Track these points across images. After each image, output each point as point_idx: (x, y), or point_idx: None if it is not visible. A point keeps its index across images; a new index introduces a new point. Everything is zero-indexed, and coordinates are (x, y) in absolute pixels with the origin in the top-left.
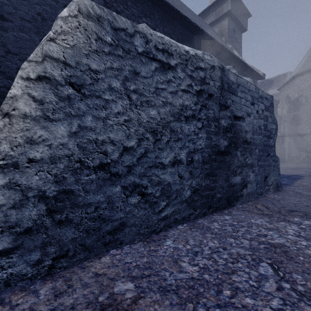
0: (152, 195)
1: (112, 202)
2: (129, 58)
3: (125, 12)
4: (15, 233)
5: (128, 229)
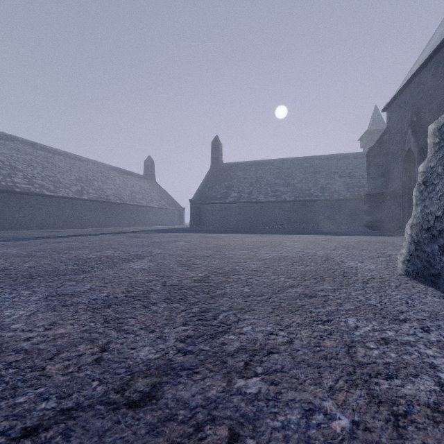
0: None
1: (434, 255)
2: None
3: None
4: (409, 255)
5: (442, 280)
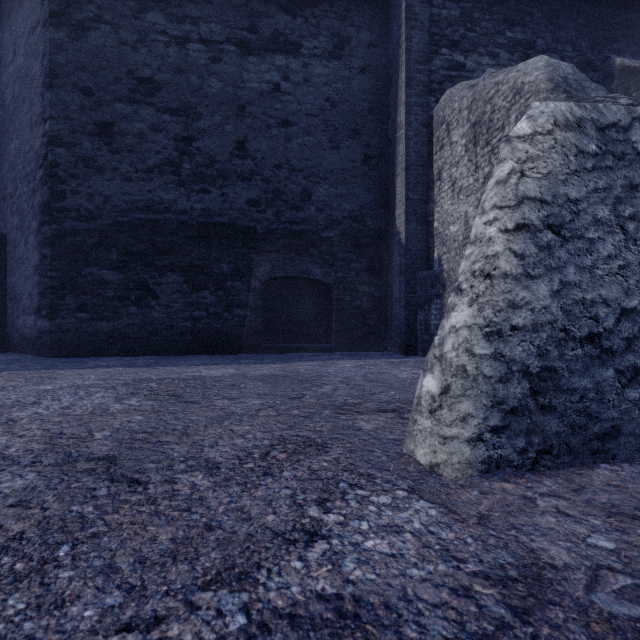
0: None
1: (601, 393)
2: (623, 165)
3: (467, 37)
4: (503, 411)
5: (623, 439)
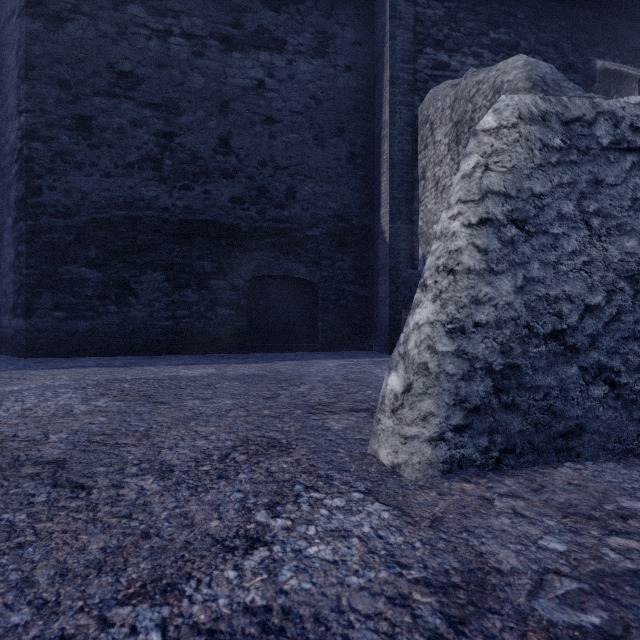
0: (627, 387)
1: (565, 390)
2: (588, 160)
3: (452, 36)
4: (465, 410)
5: (587, 437)
